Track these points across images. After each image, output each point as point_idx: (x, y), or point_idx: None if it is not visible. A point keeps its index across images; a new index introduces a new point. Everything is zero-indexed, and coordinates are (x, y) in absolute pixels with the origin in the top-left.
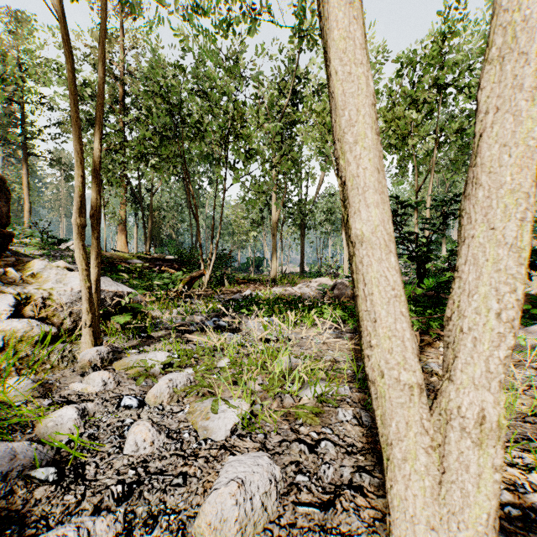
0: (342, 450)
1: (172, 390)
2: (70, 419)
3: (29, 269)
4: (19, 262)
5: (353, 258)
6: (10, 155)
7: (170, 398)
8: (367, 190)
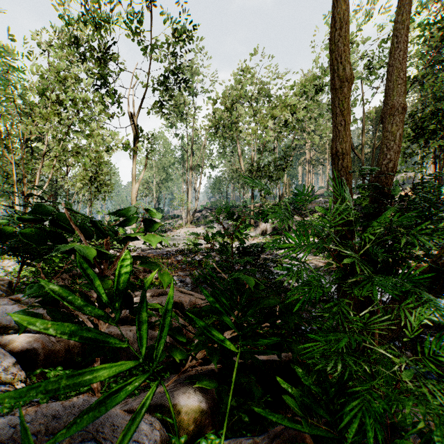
0: None
1: None
2: None
3: None
4: None
5: None
6: None
7: None
8: None
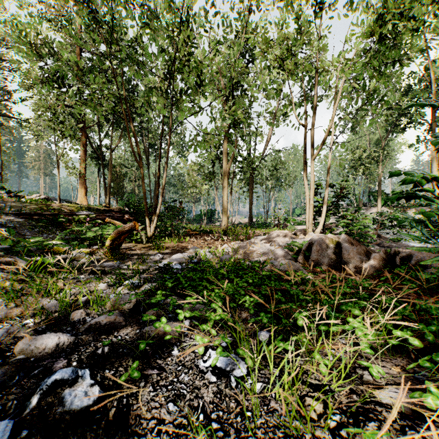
0: None
1: None
2: None
3: None
4: None
5: None
6: None
7: None
8: None
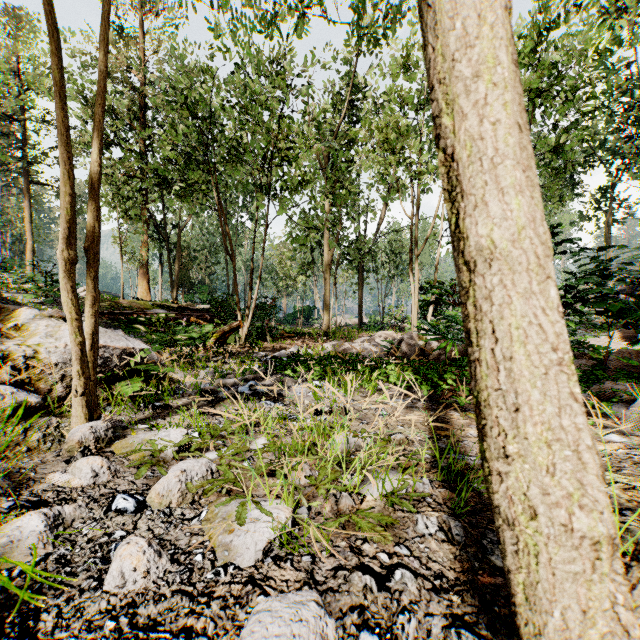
0: (427, 585)
1: (185, 486)
2: (33, 532)
3: (14, 320)
4: (4, 310)
5: (469, 291)
6: (10, 184)
7: (182, 498)
8: (499, 164)
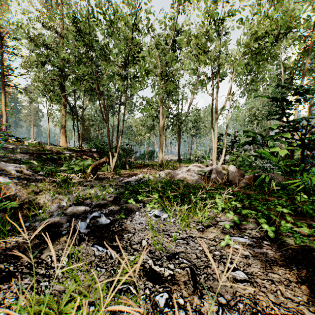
0: None
1: None
2: None
3: None
4: None
5: None
6: None
7: None
8: None
